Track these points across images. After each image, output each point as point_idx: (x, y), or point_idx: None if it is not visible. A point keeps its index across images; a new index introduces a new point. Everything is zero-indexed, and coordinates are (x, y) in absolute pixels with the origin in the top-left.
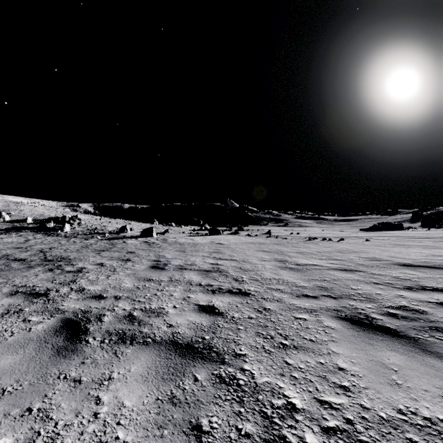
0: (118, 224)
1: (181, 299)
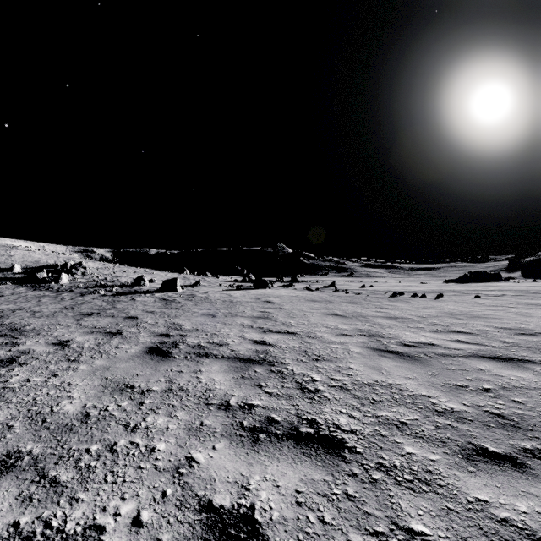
0: (135, 274)
1: (169, 472)
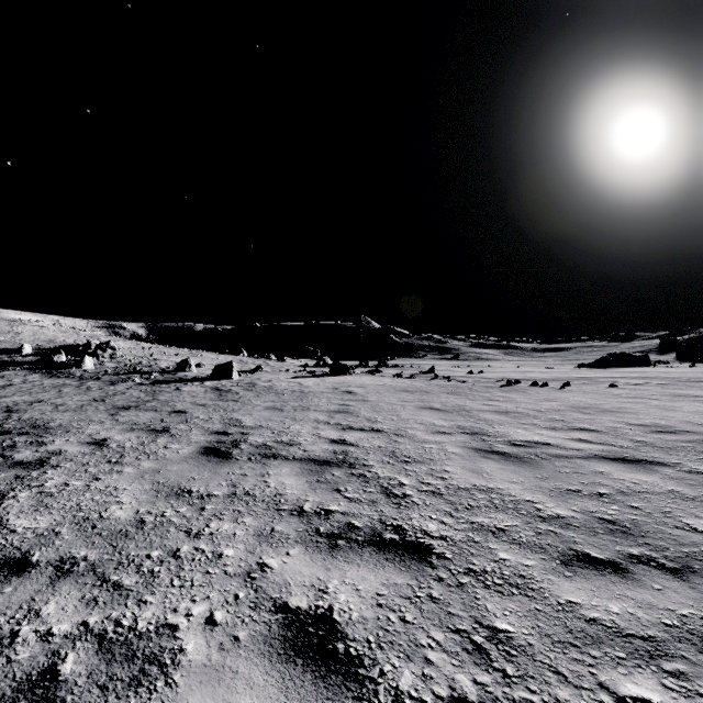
0: (178, 356)
1: (240, 577)
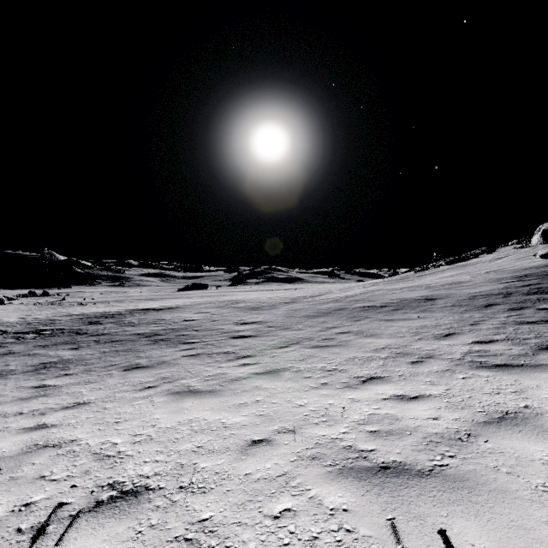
0: None
1: None
